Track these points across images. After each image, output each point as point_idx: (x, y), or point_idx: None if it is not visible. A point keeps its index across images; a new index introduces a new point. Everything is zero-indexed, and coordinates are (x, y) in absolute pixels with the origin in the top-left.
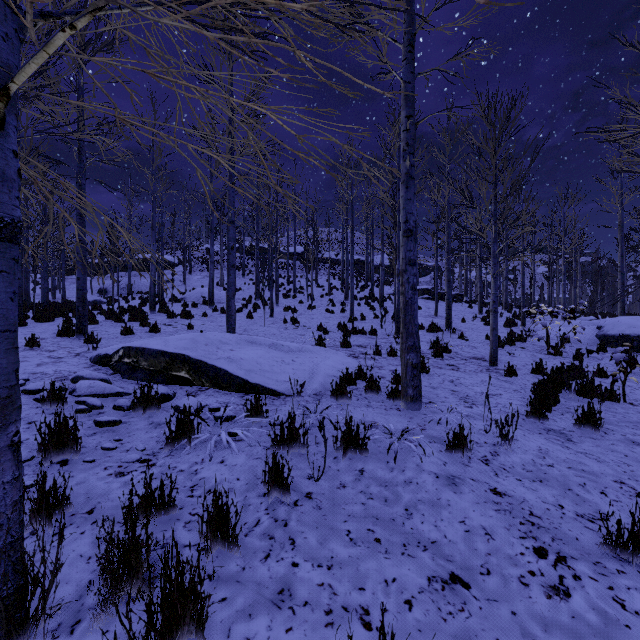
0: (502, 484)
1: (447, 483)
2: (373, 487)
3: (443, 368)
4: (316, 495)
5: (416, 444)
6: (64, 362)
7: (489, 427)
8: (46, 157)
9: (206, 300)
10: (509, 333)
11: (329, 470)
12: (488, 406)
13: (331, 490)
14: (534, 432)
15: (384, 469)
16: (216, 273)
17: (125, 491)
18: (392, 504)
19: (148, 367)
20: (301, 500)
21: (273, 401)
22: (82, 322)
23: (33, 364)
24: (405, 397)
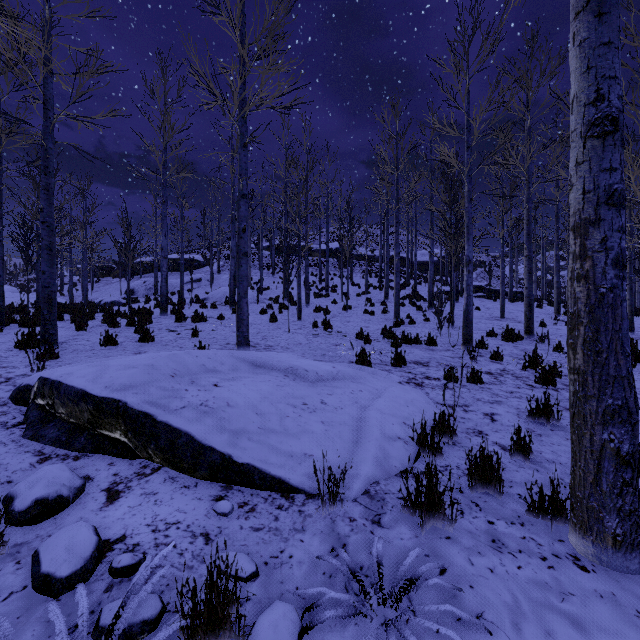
0: None
1: None
2: None
3: None
4: None
5: None
6: None
7: None
8: None
9: (228, 300)
10: (637, 345)
11: None
12: None
13: None
14: None
15: None
16: None
17: None
18: None
19: (66, 417)
20: None
21: (277, 515)
22: (48, 329)
23: None
24: (595, 533)
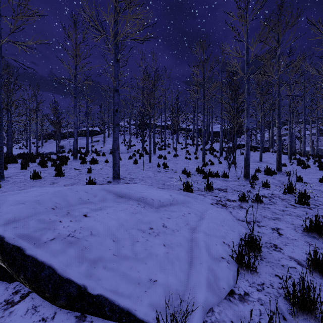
0: None
1: None
2: None
3: None
4: None
5: None
6: None
7: None
8: None
9: (112, 151)
10: None
11: None
12: None
13: None
14: None
15: None
16: (122, 137)
17: None
18: None
19: None
20: None
21: None
22: None
23: None
24: None
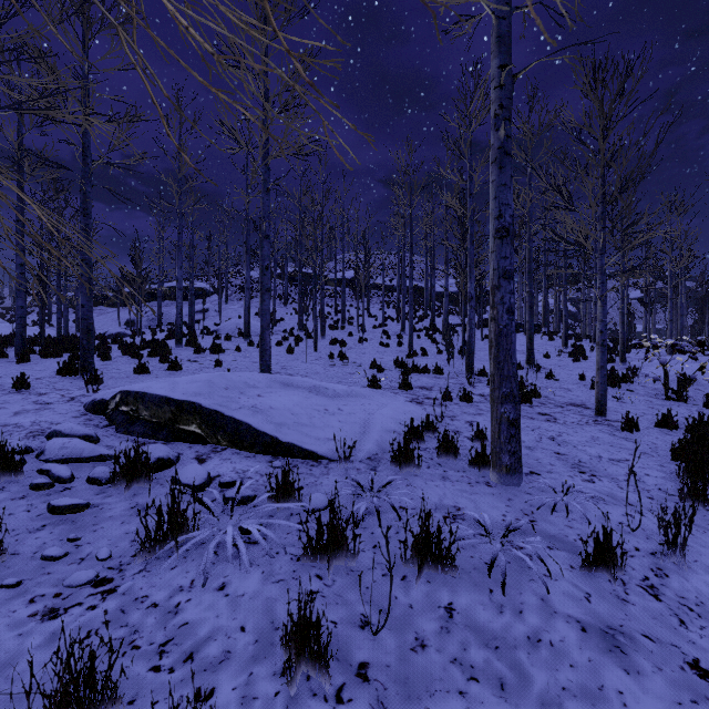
0: (703, 648)
1: (605, 646)
2: (474, 650)
3: (535, 418)
4: (375, 670)
5: (529, 552)
6: (50, 409)
7: (633, 519)
8: (43, 159)
9: (241, 332)
10: (612, 372)
11: (395, 605)
12: (615, 479)
13: (401, 655)
14: (704, 528)
15: (487, 607)
16: (255, 302)
17: (44, 656)
18: (515, 697)
19: (150, 418)
20: (349, 686)
21: (311, 469)
22: (87, 358)
23: (10, 412)
24: (498, 467)
